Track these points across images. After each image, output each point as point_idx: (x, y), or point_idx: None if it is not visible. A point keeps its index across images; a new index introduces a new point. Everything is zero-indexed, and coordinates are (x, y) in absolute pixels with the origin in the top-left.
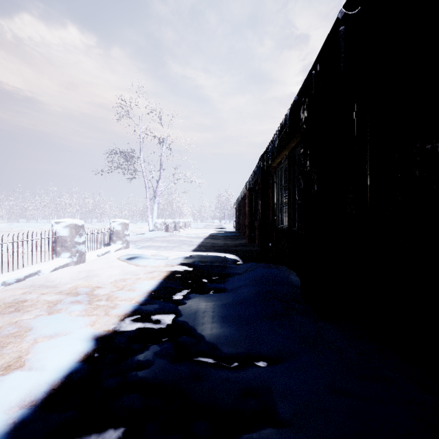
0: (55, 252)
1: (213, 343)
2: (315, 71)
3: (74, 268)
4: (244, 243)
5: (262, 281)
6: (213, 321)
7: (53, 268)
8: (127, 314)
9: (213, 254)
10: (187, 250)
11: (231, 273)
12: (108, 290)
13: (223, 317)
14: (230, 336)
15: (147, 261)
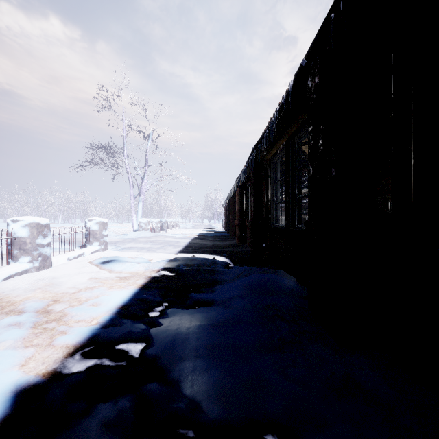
0: (11, 256)
1: (196, 397)
2: (334, 15)
3: (34, 275)
4: (234, 243)
5: (258, 290)
6: (197, 355)
7: (6, 276)
8: (79, 344)
9: (201, 256)
10: (172, 252)
11: (221, 279)
12: (66, 305)
13: (210, 349)
14: (220, 385)
15: (125, 266)
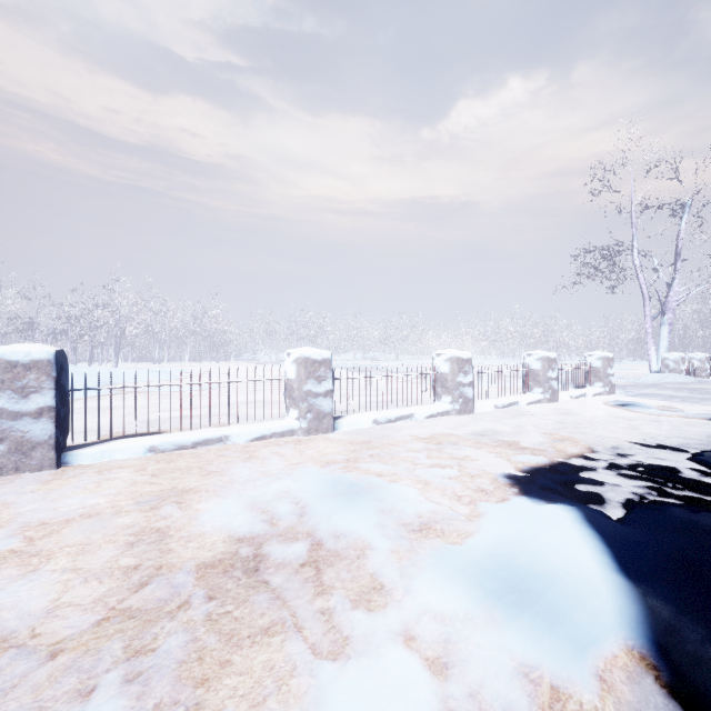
0: (528, 386)
1: None
2: None
3: (547, 405)
4: None
5: None
6: None
7: (528, 402)
8: (623, 443)
9: None
10: None
11: None
12: (595, 426)
13: None
14: None
15: (647, 410)
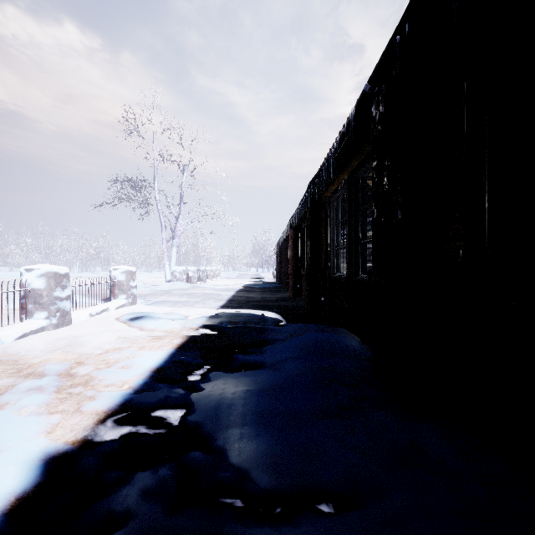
0: (25, 312)
1: (243, 466)
2: (400, 37)
3: (52, 333)
4: (287, 296)
5: (315, 351)
6: (244, 422)
7: (20, 334)
8: (111, 410)
9: (247, 312)
10: (213, 307)
11: (271, 339)
12: (91, 368)
13: (259, 416)
14: (270, 453)
15: (157, 323)
